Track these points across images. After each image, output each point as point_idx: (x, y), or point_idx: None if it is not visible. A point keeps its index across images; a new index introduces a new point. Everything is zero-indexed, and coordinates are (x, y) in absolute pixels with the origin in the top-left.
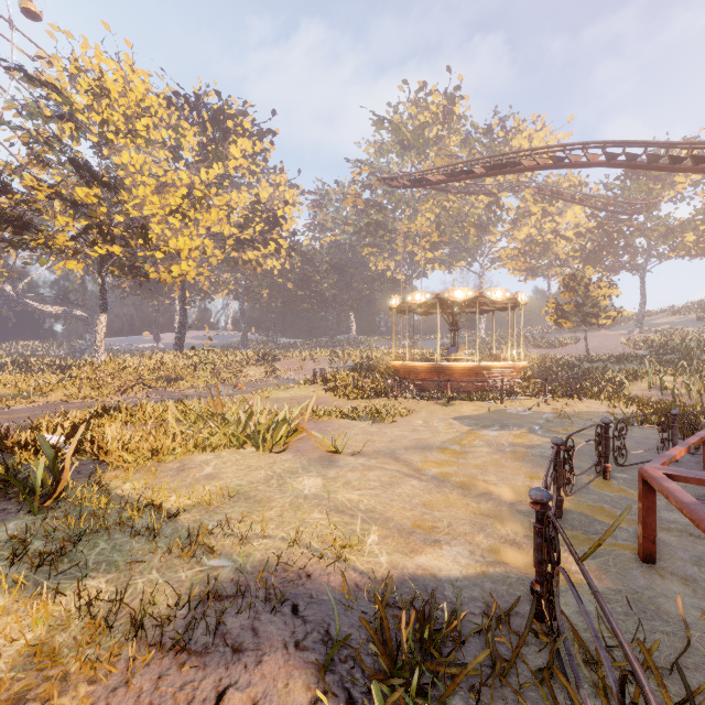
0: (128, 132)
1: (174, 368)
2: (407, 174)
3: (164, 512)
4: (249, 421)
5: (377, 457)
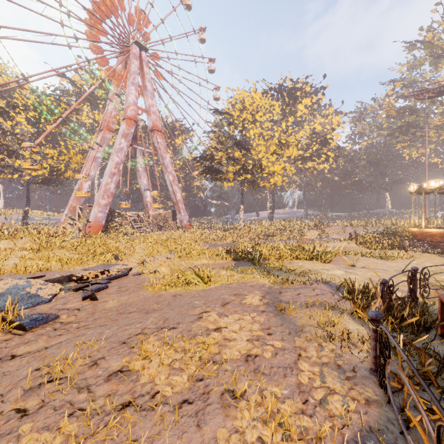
0: (253, 121)
1: (271, 230)
2: (431, 89)
3: (292, 267)
4: (314, 250)
5: (375, 270)
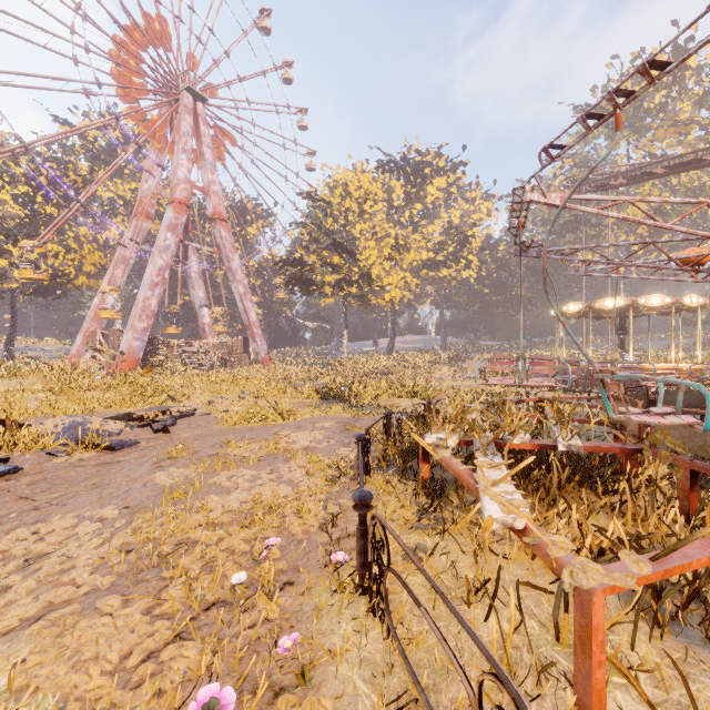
0: (359, 213)
1: (386, 366)
2: (587, 182)
3: (380, 403)
4: (415, 386)
5: None
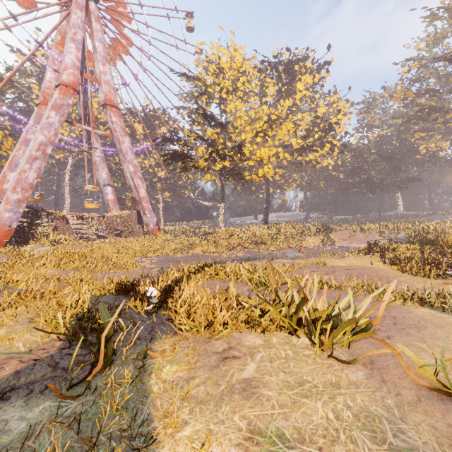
0: (233, 90)
1: (260, 236)
2: None
3: None
4: (303, 306)
5: None
